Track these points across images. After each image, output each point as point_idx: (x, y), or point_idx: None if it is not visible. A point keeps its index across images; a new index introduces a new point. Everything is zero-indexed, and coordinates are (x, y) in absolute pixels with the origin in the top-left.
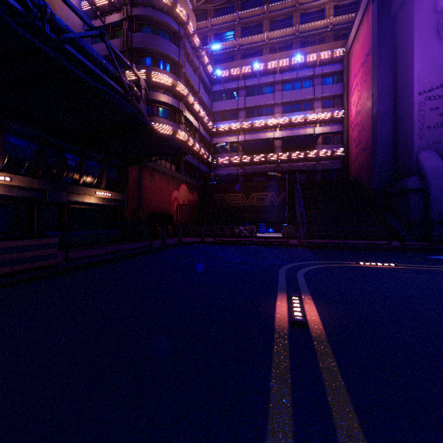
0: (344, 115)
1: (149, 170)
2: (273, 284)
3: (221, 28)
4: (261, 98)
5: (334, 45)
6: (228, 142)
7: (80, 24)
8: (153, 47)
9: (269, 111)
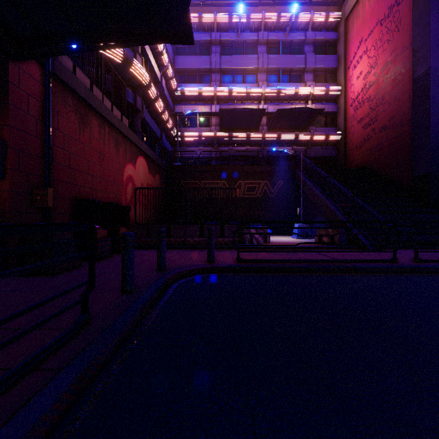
0: (340, 92)
1: (74, 102)
2: None
3: None
4: (242, 59)
5: (326, 10)
6: (197, 112)
7: None
8: None
9: (250, 78)
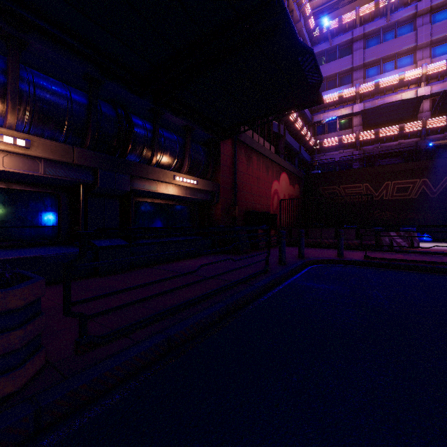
0: None
1: (245, 150)
2: None
3: None
4: (392, 44)
5: None
6: (336, 116)
7: None
8: None
9: (405, 60)
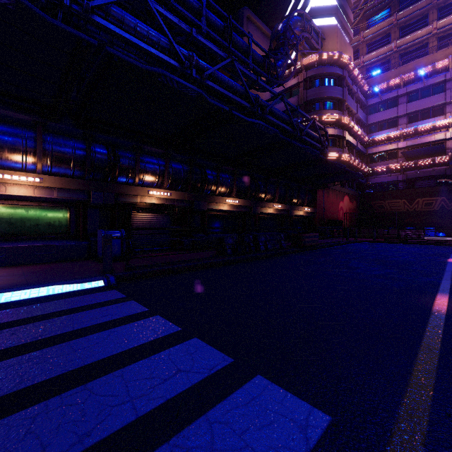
0: None
1: (326, 190)
2: (446, 256)
3: (374, 36)
4: (428, 101)
5: None
6: (385, 150)
7: (268, 93)
8: (322, 95)
9: (438, 111)
